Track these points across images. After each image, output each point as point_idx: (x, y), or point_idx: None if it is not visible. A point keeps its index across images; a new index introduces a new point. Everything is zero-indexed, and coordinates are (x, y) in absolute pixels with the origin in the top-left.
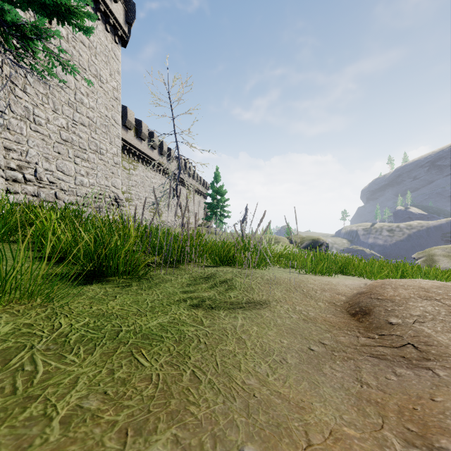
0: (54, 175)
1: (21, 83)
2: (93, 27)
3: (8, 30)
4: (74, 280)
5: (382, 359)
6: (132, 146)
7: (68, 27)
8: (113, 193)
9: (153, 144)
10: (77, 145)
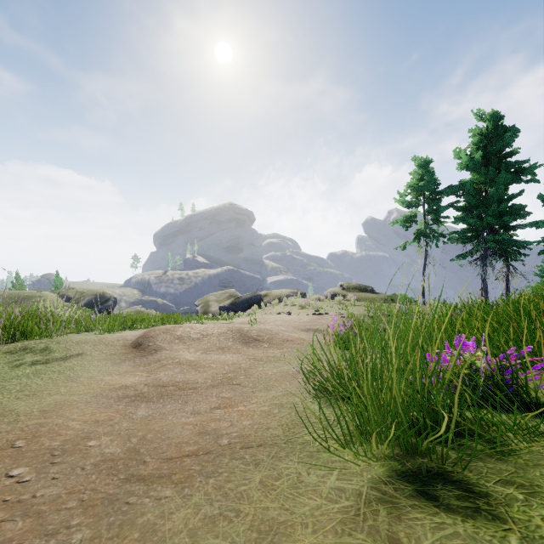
0: None
1: None
2: None
3: None
4: None
5: (143, 356)
6: None
7: None
8: None
9: None
10: None
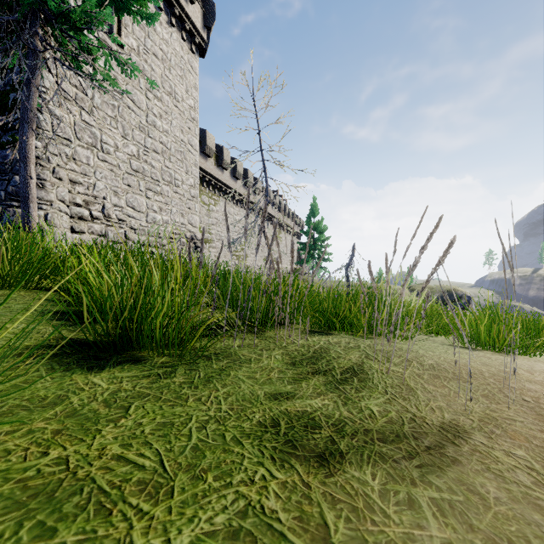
0: (124, 212)
1: (88, 106)
2: (157, 13)
3: (57, 24)
4: (75, 359)
5: None
6: (212, 176)
7: (139, 37)
8: (190, 232)
9: (237, 174)
10: (149, 176)
